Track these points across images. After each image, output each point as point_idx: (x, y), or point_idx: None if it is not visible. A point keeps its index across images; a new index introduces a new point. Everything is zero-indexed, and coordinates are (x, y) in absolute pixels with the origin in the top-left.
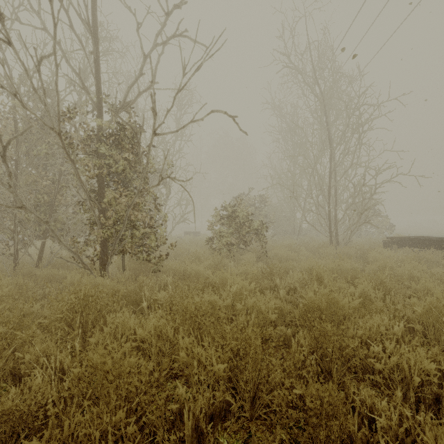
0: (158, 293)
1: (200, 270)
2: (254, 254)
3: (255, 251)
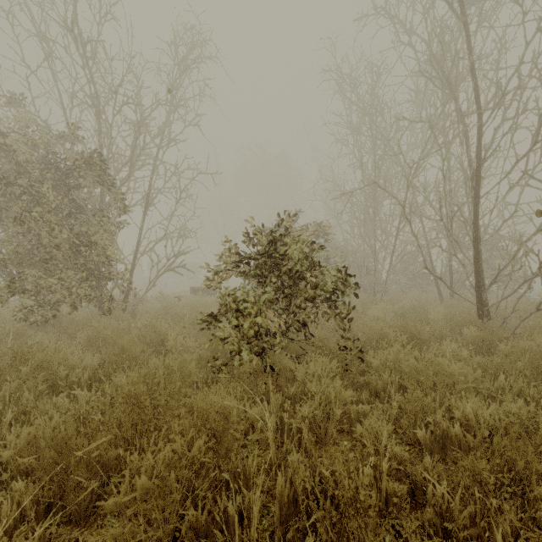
0: None
1: None
2: (333, 363)
3: (334, 351)
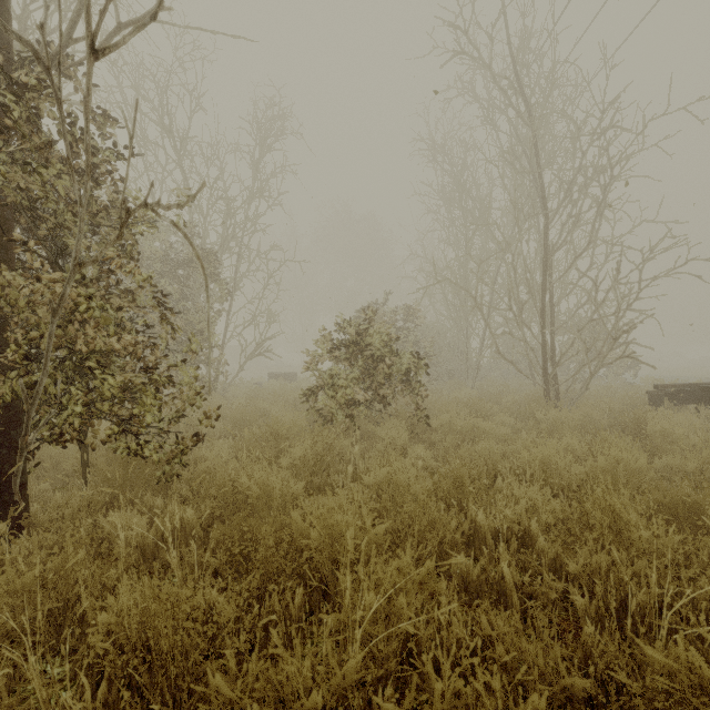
0: (110, 599)
1: (275, 482)
2: (402, 424)
3: (405, 417)
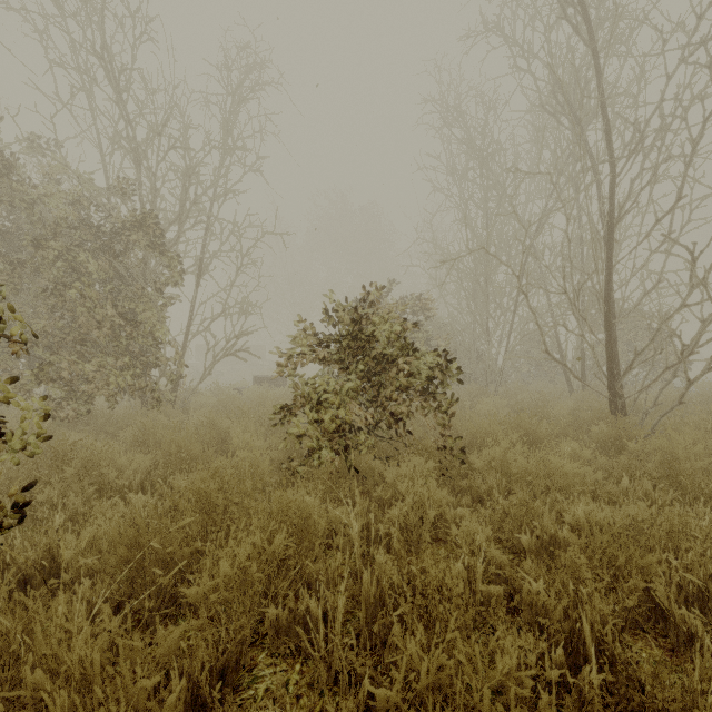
0: None
1: None
2: (429, 464)
3: (430, 450)
